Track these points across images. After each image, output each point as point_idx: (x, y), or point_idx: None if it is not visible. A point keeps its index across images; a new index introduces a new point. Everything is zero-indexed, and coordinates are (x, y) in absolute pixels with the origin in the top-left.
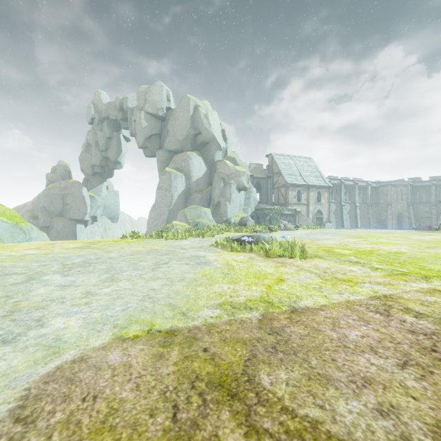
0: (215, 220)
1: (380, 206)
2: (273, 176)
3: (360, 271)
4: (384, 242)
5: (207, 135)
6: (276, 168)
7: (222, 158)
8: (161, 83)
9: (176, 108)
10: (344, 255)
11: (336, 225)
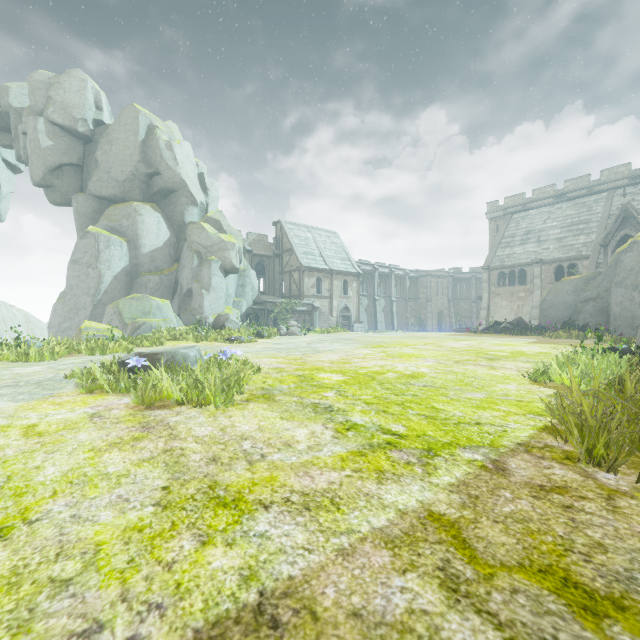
0: (183, 320)
1: (419, 302)
2: (283, 254)
3: (308, 441)
4: (407, 353)
5: (170, 178)
6: (287, 243)
7: (199, 219)
8: (83, 74)
9: (112, 124)
10: (323, 387)
11: (368, 327)
